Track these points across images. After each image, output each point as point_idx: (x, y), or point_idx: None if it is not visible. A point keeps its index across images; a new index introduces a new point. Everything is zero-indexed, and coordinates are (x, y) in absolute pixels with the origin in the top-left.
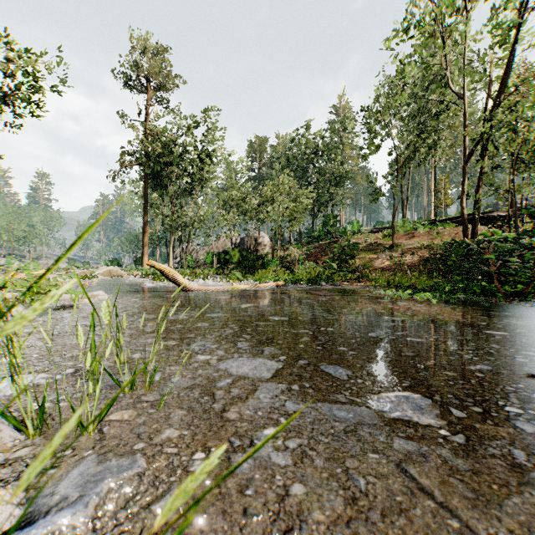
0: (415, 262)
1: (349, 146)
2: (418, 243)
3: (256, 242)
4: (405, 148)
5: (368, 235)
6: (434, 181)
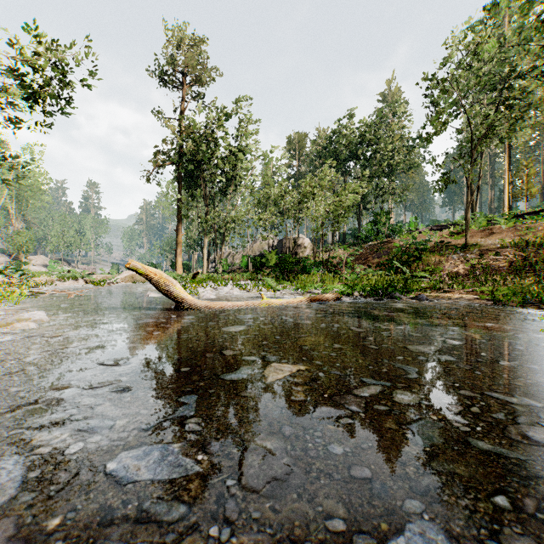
0: (504, 265)
1: (399, 136)
2: (502, 241)
3: (295, 244)
4: (481, 123)
5: (429, 233)
6: (507, 169)
